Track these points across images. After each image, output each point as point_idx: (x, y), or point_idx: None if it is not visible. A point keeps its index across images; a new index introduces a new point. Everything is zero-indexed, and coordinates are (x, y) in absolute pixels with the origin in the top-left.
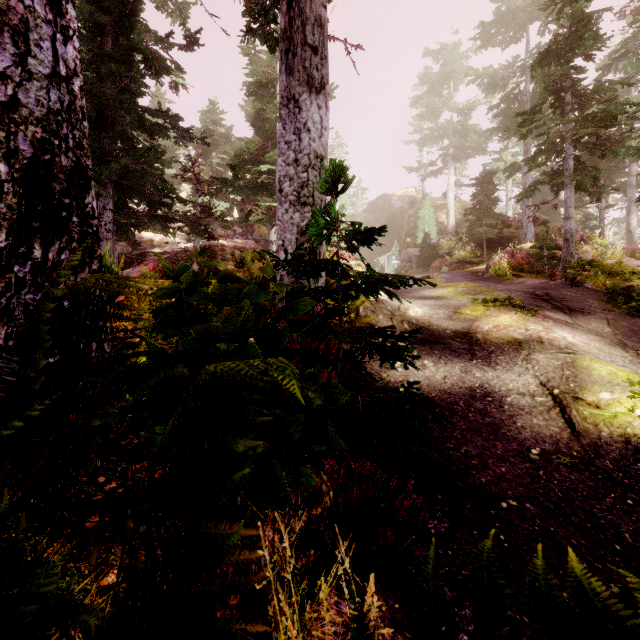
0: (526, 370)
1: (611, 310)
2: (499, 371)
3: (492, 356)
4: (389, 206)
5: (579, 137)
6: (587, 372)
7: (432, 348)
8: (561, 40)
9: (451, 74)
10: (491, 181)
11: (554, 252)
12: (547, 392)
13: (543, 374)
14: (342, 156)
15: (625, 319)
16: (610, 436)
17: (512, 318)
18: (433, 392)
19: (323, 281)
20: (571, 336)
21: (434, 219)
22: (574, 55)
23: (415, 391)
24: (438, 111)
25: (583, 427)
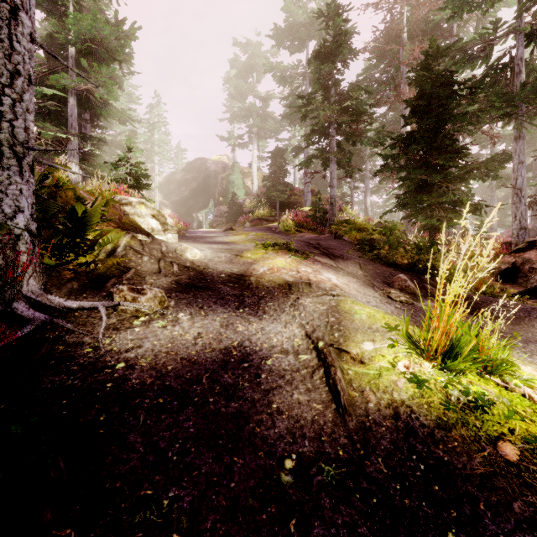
0: (293, 318)
1: (361, 257)
2: (265, 321)
3: (261, 302)
4: (205, 168)
5: (339, 125)
6: (350, 317)
7: (197, 296)
8: (328, 46)
9: (255, 66)
10: (283, 157)
11: (324, 215)
12: (312, 346)
13: (309, 322)
14: (161, 115)
15: (371, 264)
16: (378, 408)
17: (287, 261)
18: (171, 363)
19: (33, 201)
20: (335, 278)
21: (242, 184)
22: (336, 59)
23: (143, 365)
24: (245, 94)
25: (349, 398)
